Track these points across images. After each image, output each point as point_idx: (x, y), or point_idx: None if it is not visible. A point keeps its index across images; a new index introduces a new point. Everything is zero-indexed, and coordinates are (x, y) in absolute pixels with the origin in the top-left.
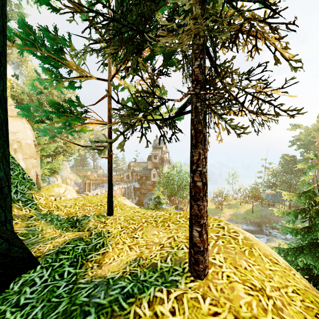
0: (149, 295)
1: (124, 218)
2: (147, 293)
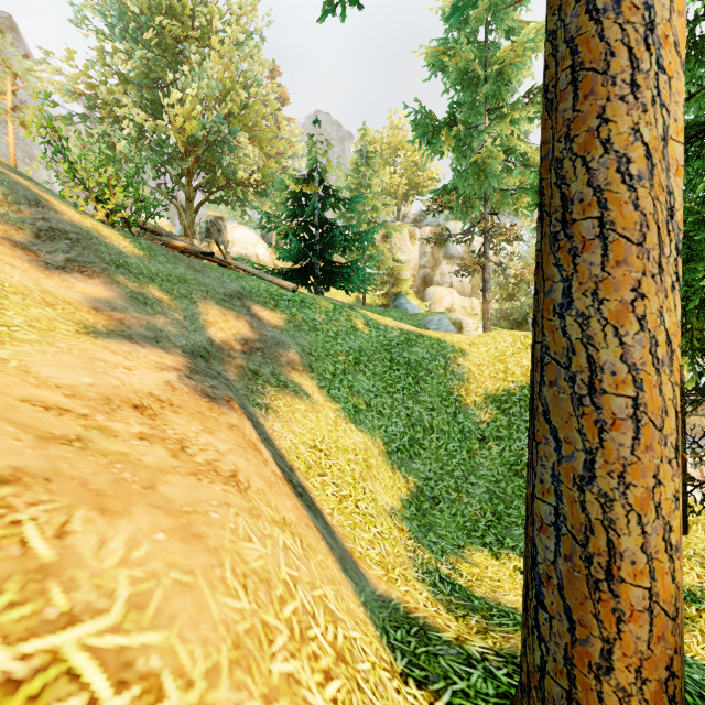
0: (699, 606)
1: (704, 545)
2: (698, 605)
